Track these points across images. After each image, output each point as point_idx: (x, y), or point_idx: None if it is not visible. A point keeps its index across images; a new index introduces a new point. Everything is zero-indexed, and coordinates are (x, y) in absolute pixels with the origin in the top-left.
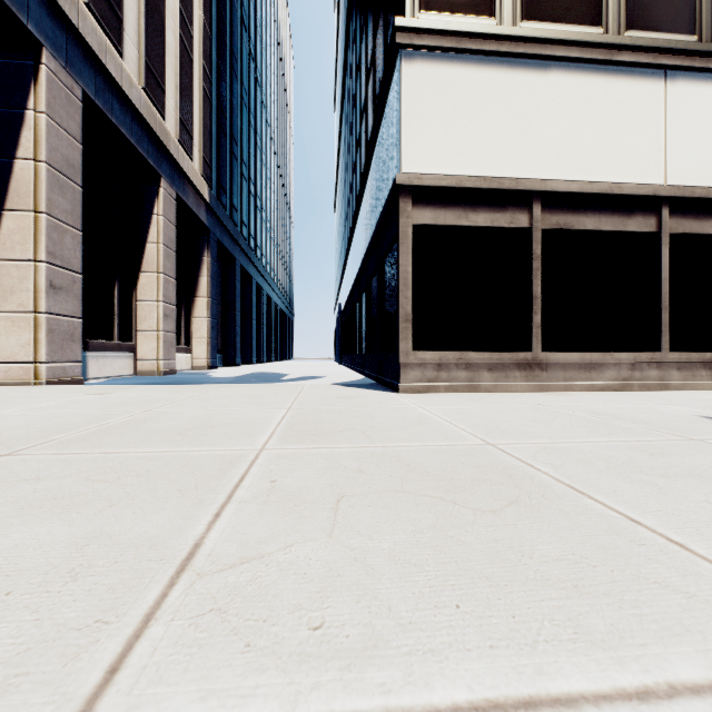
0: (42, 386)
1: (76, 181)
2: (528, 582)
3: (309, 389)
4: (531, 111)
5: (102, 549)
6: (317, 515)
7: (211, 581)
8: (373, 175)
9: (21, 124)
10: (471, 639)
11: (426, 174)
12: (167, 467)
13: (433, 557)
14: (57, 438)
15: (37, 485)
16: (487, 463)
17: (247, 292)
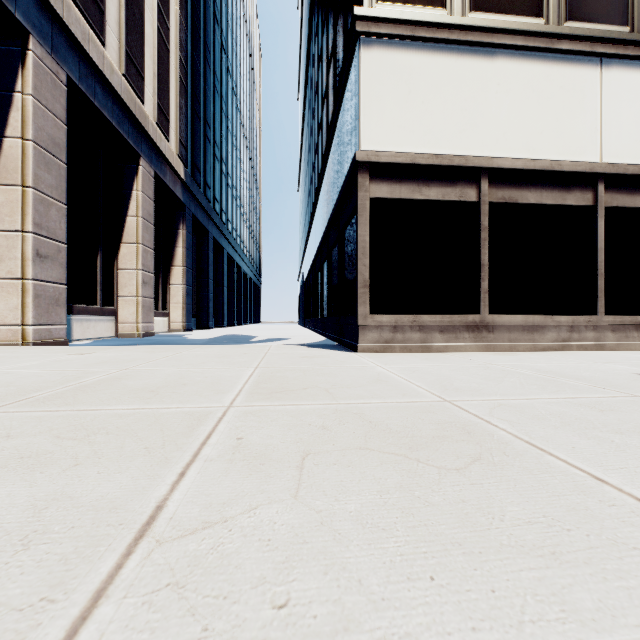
0: (29, 347)
1: (61, 159)
2: (503, 549)
3: (275, 350)
4: (479, 95)
5: (61, 512)
6: (282, 474)
7: (171, 549)
8: (333, 154)
9: (10, 105)
10: (450, 619)
11: (383, 151)
12: (136, 425)
13: (401, 521)
14: (34, 396)
15: (6, 443)
16: (446, 419)
17: (219, 261)
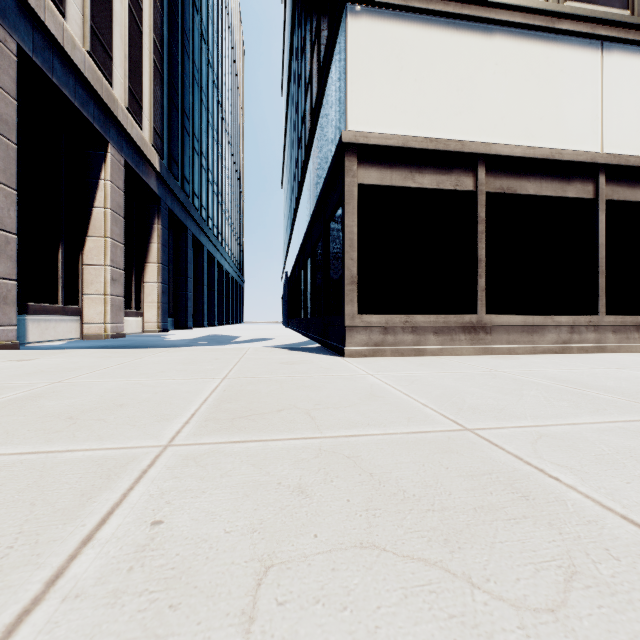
0: None
1: (9, 138)
2: None
3: (252, 354)
4: (476, 74)
5: None
6: None
7: None
8: (317, 142)
9: None
10: None
11: (372, 133)
12: None
13: None
14: None
15: None
16: (481, 467)
17: (199, 259)
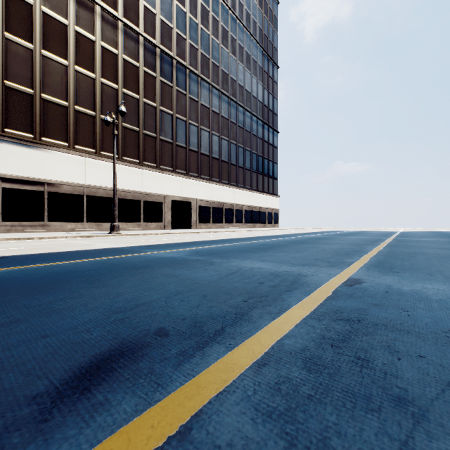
0: None
1: None
2: None
3: None
4: (44, 162)
5: None
6: None
7: None
8: None
9: None
10: None
11: (7, 174)
12: None
13: None
14: None
15: None
16: None
17: None
